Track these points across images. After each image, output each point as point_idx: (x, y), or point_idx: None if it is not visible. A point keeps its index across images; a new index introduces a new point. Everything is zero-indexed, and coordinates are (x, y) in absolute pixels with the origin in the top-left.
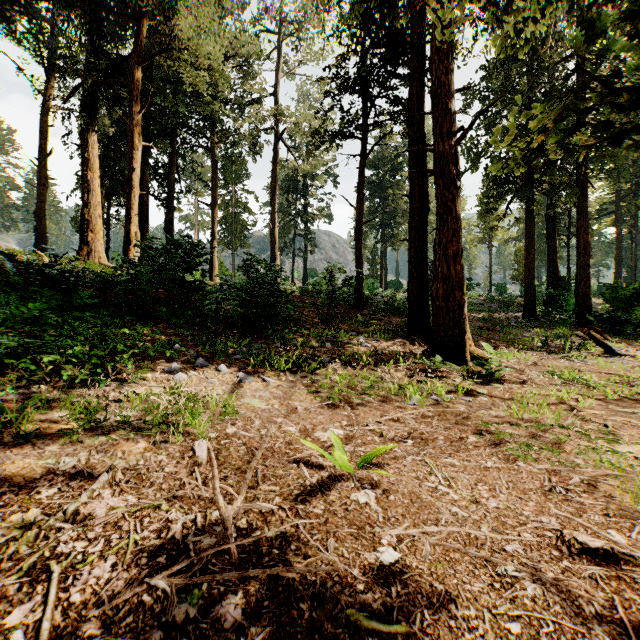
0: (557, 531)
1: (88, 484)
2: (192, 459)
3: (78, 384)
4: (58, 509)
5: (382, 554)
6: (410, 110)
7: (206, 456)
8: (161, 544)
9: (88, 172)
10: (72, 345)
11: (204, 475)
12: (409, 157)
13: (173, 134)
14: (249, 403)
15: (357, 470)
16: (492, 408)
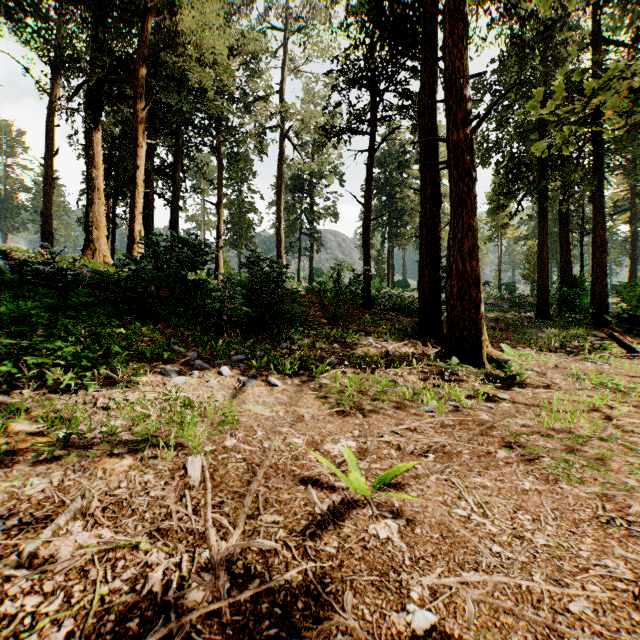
0: (630, 582)
1: (57, 513)
2: (183, 480)
3: (65, 389)
4: (13, 549)
5: (414, 616)
6: (421, 101)
7: (199, 476)
8: (134, 600)
9: (93, 171)
10: (62, 346)
11: (196, 500)
12: (420, 150)
13: (178, 132)
14: (251, 410)
15: (374, 493)
16: (517, 416)
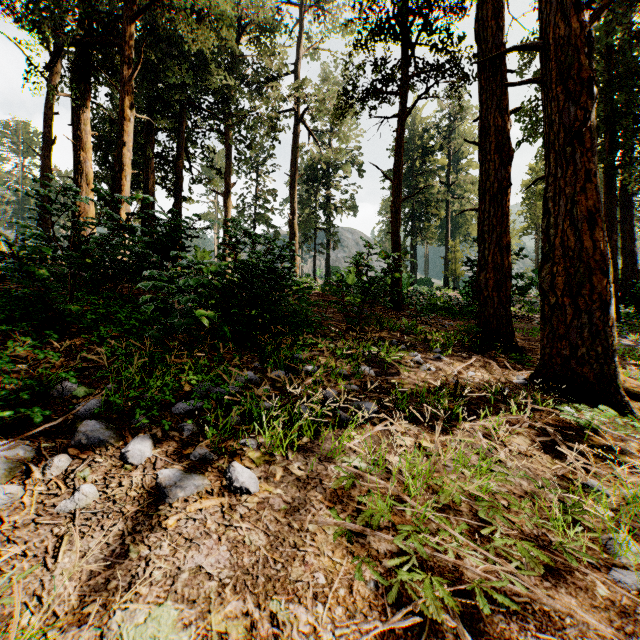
0: None
1: None
2: None
3: None
4: None
5: None
6: (481, 19)
7: None
8: None
9: (80, 153)
10: None
11: None
12: (479, 88)
13: (181, 115)
14: None
15: None
16: None
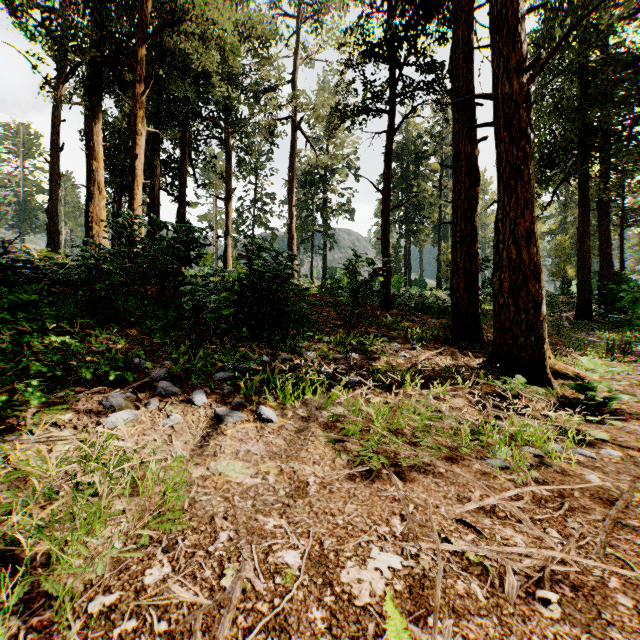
0: None
1: None
2: None
3: None
4: None
5: None
6: (454, 61)
7: None
8: None
9: (93, 163)
10: None
11: None
12: (453, 119)
13: (185, 125)
14: (223, 473)
15: None
16: None
